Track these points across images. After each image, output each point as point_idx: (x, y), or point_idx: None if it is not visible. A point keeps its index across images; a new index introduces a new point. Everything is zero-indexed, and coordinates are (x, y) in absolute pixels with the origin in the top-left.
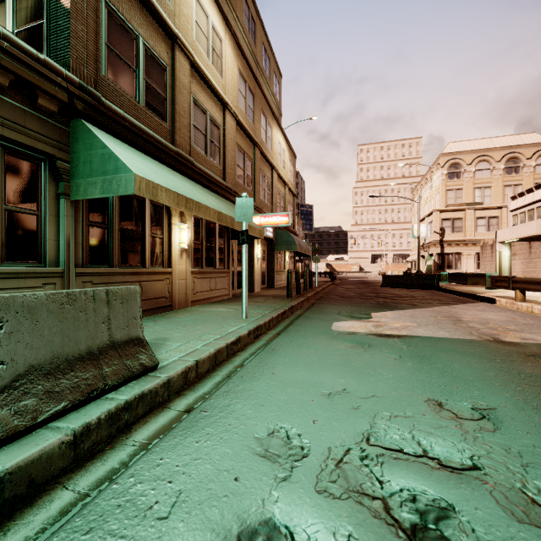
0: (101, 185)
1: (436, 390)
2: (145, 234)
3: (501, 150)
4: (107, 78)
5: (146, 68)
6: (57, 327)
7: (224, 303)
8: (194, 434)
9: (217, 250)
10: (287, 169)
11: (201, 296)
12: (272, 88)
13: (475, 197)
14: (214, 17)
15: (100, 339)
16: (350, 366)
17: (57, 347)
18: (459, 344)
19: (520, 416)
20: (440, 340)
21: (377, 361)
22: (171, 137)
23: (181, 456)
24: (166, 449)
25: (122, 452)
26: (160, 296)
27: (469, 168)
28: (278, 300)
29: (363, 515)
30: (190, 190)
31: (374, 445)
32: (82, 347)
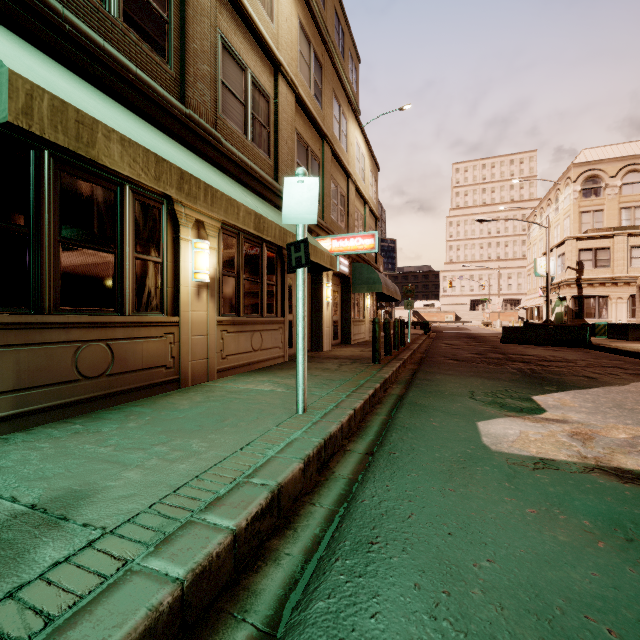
0: None
1: None
2: (123, 253)
3: None
4: None
5: None
6: None
7: (273, 373)
8: None
9: (265, 288)
10: (368, 182)
11: (236, 360)
12: (347, 73)
13: (622, 220)
14: None
15: None
16: None
17: None
18: None
19: None
20: None
21: None
22: (178, 91)
23: None
24: None
25: None
26: (154, 364)
27: (613, 182)
28: (360, 367)
29: None
30: (201, 170)
31: None
32: None
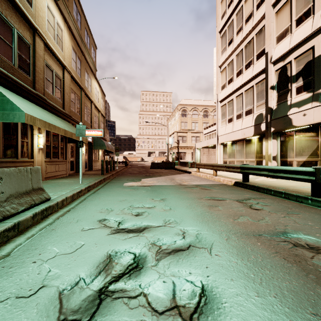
0: (1, 115)
1: (153, 196)
2: (18, 140)
3: (202, 106)
4: None
5: (18, 46)
6: (16, 181)
7: (65, 178)
8: (76, 212)
9: (59, 149)
10: (100, 102)
11: (50, 174)
12: (91, 54)
13: (192, 126)
14: (58, 17)
15: (29, 187)
16: (128, 194)
17: (17, 188)
18: (168, 186)
19: (171, 199)
20: (163, 185)
21: (138, 192)
22: (32, 85)
23: (74, 216)
24: (68, 215)
25: (50, 220)
26: None
27: (190, 113)
28: (96, 176)
29: (126, 215)
30: (48, 118)
31: (131, 207)
32: (24, 189)
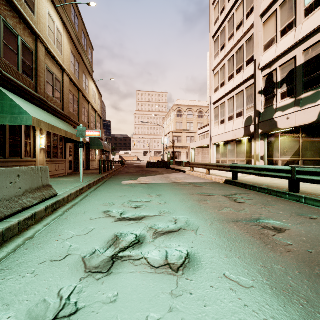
0: (10, 119)
1: (150, 193)
2: (22, 140)
3: (197, 107)
4: (3, 58)
5: (22, 52)
6: (30, 178)
7: (65, 177)
8: (82, 206)
9: (59, 149)
10: (97, 103)
11: (51, 173)
12: (88, 56)
13: (187, 126)
14: (57, 22)
15: (39, 184)
16: (127, 191)
17: (30, 185)
18: (163, 184)
19: (166, 194)
20: (158, 183)
21: (136, 189)
22: (35, 88)
23: (81, 208)
24: (75, 208)
25: (59, 213)
26: None
27: (185, 113)
28: (95, 175)
29: (126, 207)
30: (51, 120)
31: (131, 201)
32: (36, 186)
